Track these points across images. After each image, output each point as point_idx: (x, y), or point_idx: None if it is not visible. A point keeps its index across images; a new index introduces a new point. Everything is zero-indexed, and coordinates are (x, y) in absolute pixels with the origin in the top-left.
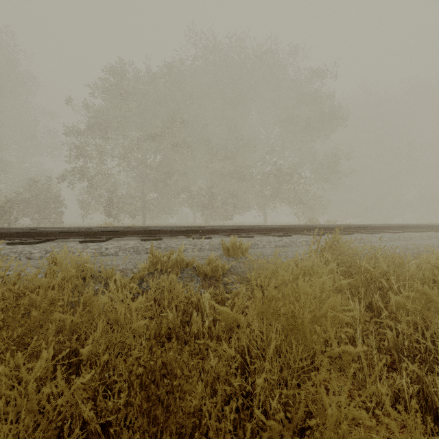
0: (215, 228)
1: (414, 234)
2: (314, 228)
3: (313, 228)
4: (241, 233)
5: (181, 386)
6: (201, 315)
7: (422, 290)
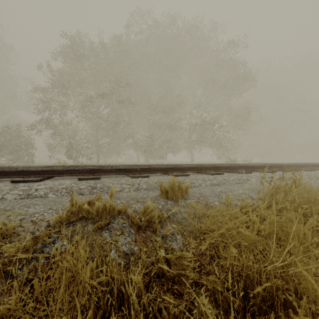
0: (152, 167)
1: None
2: (241, 167)
3: (240, 166)
4: (177, 171)
5: None
6: (128, 304)
7: None
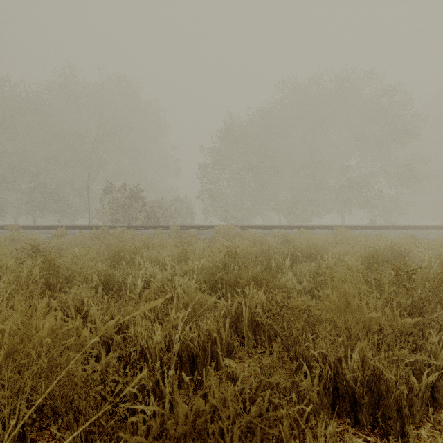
0: (295, 226)
1: (432, 231)
2: (355, 226)
3: (354, 226)
4: (309, 228)
5: None
6: None
7: (339, 236)
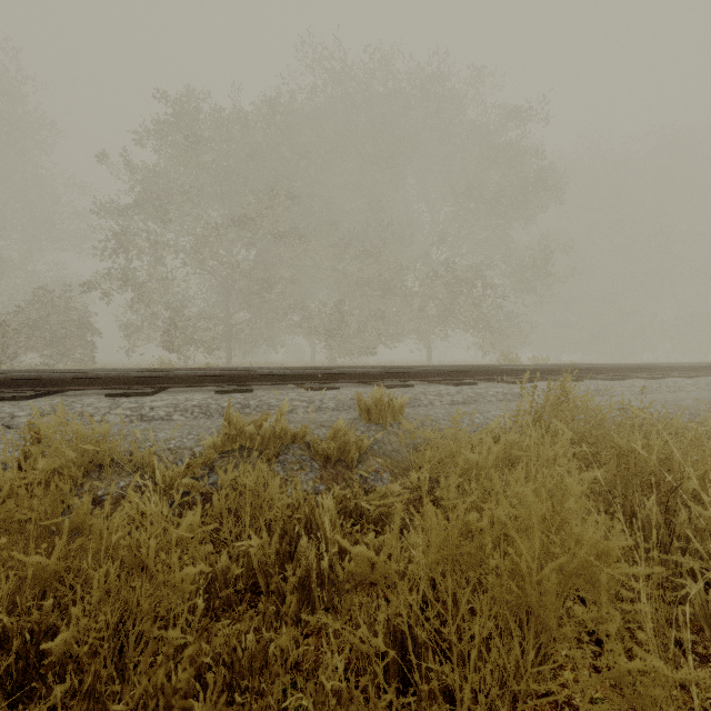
0: (345, 371)
1: (684, 380)
2: (515, 371)
3: (513, 370)
4: (391, 380)
5: (270, 705)
6: (317, 538)
7: None
